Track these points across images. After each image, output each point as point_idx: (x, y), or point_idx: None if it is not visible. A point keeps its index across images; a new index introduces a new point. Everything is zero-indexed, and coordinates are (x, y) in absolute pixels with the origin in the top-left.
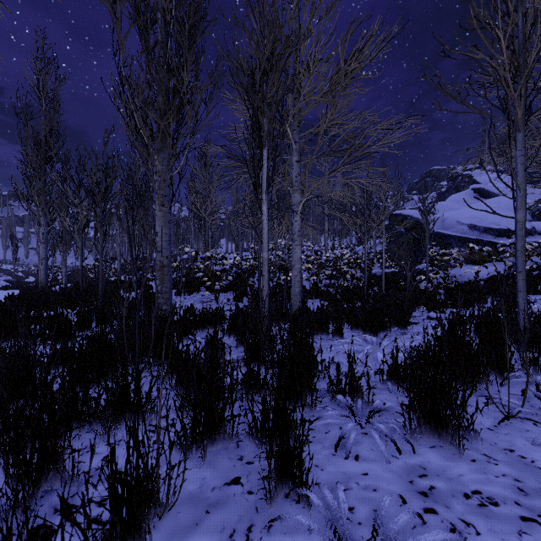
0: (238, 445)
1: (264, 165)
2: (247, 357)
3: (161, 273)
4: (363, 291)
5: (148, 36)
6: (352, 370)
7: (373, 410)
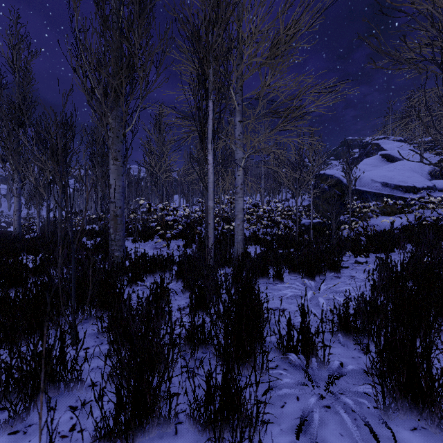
0: (177, 429)
1: (209, 115)
2: (190, 311)
3: (115, 222)
4: (294, 238)
5: (103, 4)
6: (305, 326)
7: (332, 374)
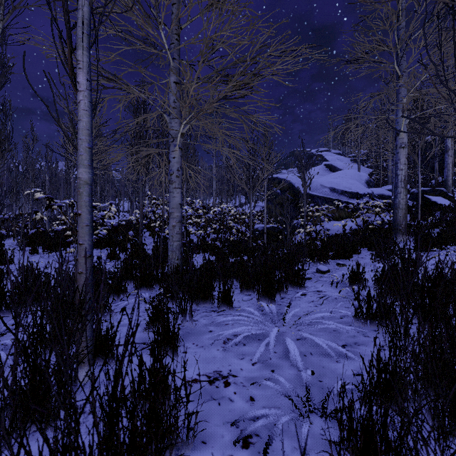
0: None
1: None
2: None
3: None
4: (248, 244)
5: None
6: None
7: None
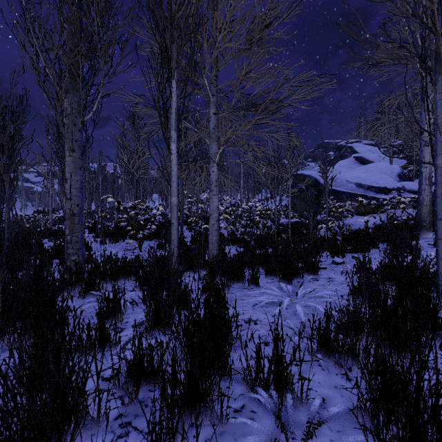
0: None
1: (172, 97)
2: (134, 337)
3: (71, 222)
4: (273, 238)
5: None
6: (278, 353)
7: (312, 421)
